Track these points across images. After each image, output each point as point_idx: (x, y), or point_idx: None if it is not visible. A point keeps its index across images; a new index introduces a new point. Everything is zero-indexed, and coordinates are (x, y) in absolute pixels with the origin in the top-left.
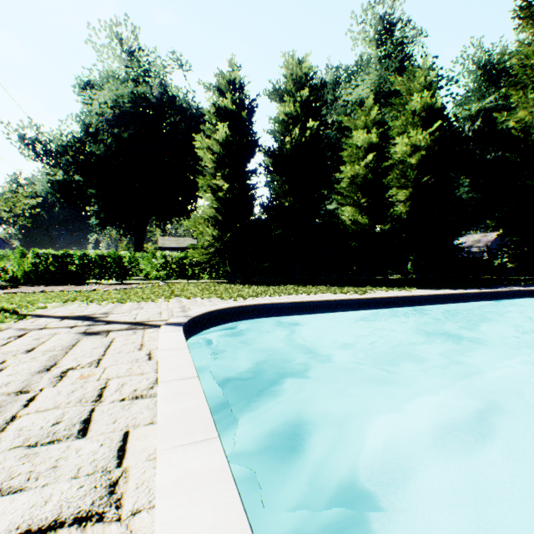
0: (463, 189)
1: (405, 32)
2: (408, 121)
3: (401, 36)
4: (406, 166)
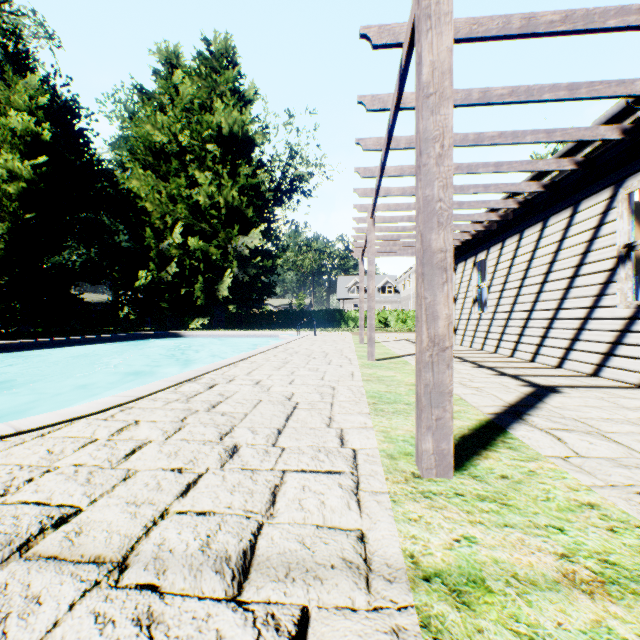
0: (124, 237)
1: (18, 23)
2: (8, 138)
3: (14, 24)
4: (5, 193)
